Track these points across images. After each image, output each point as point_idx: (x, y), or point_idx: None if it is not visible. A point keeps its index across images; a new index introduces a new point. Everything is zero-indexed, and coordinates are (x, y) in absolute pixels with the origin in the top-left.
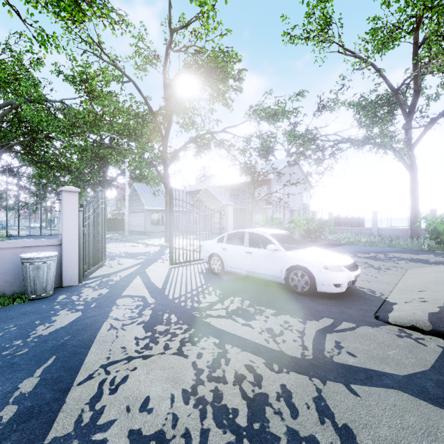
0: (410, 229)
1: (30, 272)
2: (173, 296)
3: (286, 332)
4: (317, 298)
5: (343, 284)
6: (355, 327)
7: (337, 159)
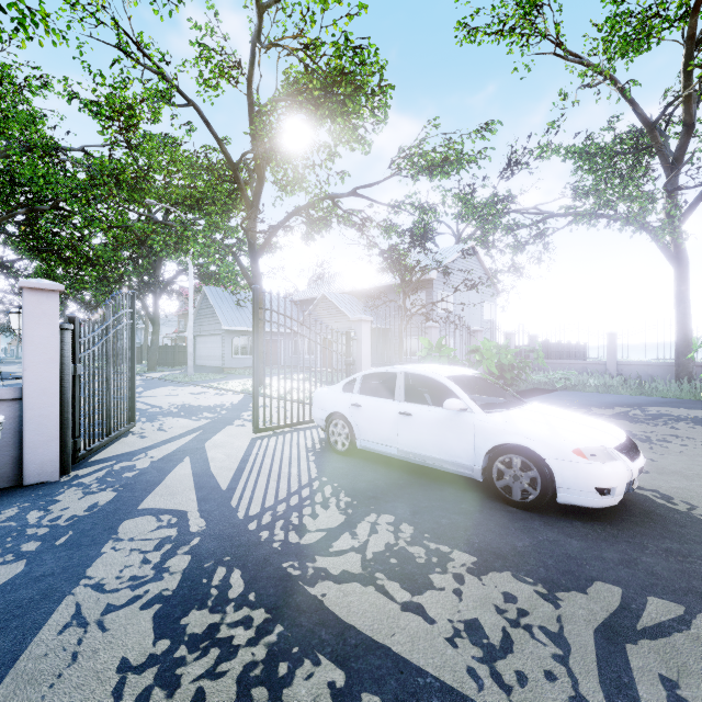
0: (675, 365)
1: None
2: (246, 512)
3: (519, 639)
4: (557, 517)
5: (617, 488)
6: (687, 618)
7: (547, 243)
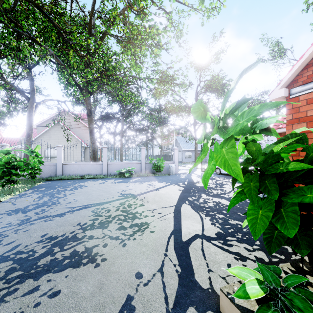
0: None
1: (171, 168)
2: None
3: None
4: None
5: None
6: None
7: None
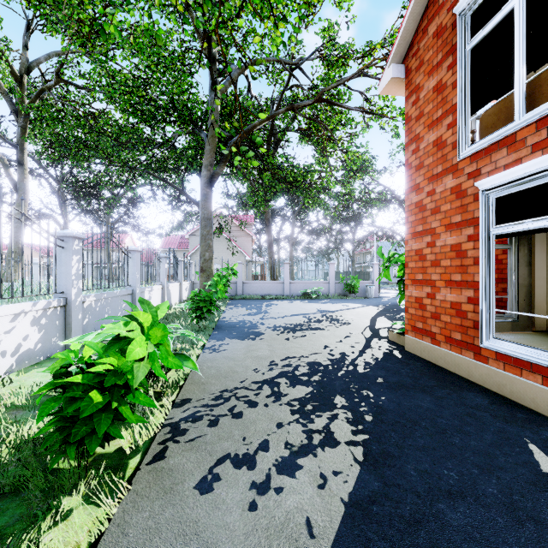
0: None
1: (369, 290)
2: None
3: None
4: None
5: None
6: None
7: None
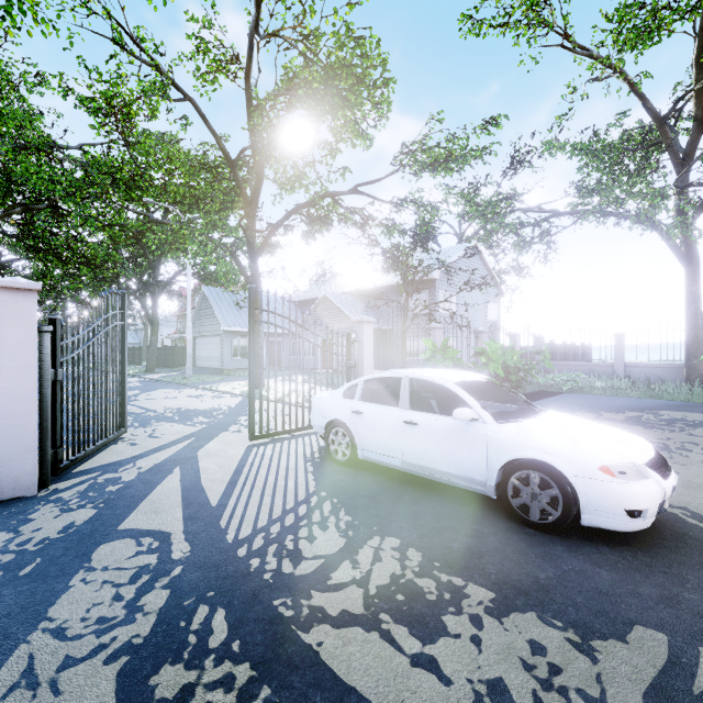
0: (686, 367)
1: None
2: (236, 533)
3: None
4: (581, 541)
5: (649, 509)
6: None
7: (554, 242)
